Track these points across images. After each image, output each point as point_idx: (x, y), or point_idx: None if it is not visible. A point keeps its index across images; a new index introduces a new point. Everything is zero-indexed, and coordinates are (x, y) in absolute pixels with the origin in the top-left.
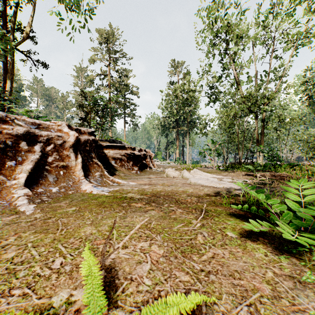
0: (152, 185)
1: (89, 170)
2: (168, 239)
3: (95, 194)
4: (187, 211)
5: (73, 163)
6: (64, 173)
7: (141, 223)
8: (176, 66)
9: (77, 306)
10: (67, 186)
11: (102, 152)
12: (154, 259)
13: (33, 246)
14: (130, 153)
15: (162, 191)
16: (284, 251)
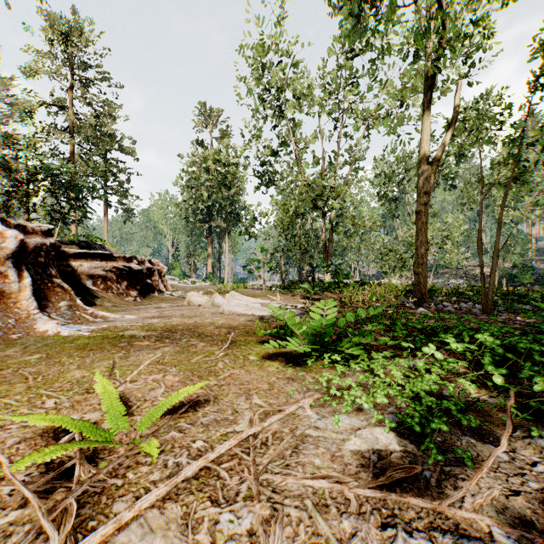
0: (164, 318)
1: (47, 297)
2: (185, 370)
3: (66, 336)
4: (211, 344)
5: (15, 287)
6: None
7: (151, 359)
8: (208, 116)
9: (93, 421)
10: (7, 326)
11: (67, 265)
12: (169, 385)
13: (1, 397)
14: (123, 267)
15: (180, 325)
16: (294, 364)
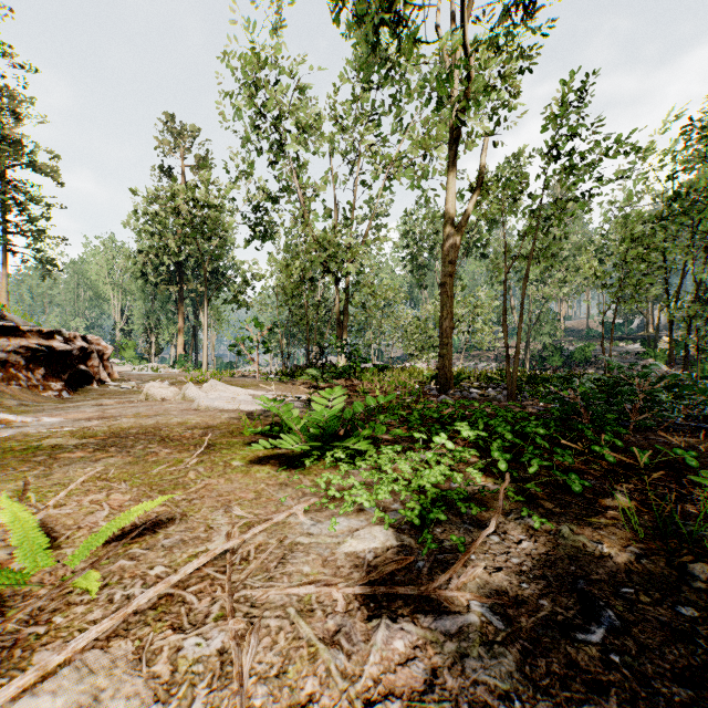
0: (108, 419)
1: None
2: (140, 485)
3: None
4: (180, 449)
5: None
6: None
7: (88, 474)
8: (178, 135)
9: None
10: None
11: None
12: (115, 505)
13: None
14: (39, 347)
15: (134, 427)
16: (290, 467)
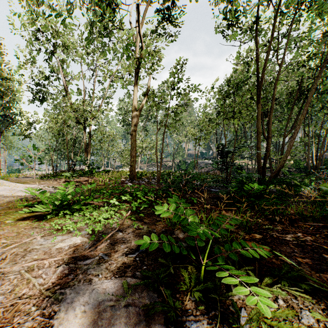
0: None
1: None
2: None
3: None
4: None
5: None
6: None
7: None
8: None
9: None
10: None
11: None
12: None
13: None
14: None
15: None
16: (41, 220)
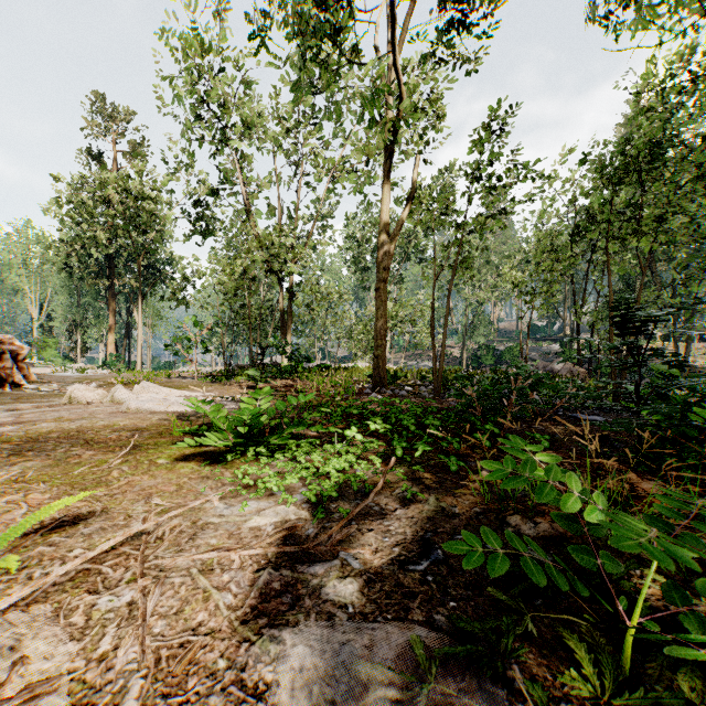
0: (26, 424)
1: None
2: (61, 485)
3: None
4: (105, 451)
5: None
6: None
7: (5, 477)
8: (109, 118)
9: None
10: None
11: None
12: (34, 503)
13: None
14: None
15: (55, 432)
16: (215, 462)
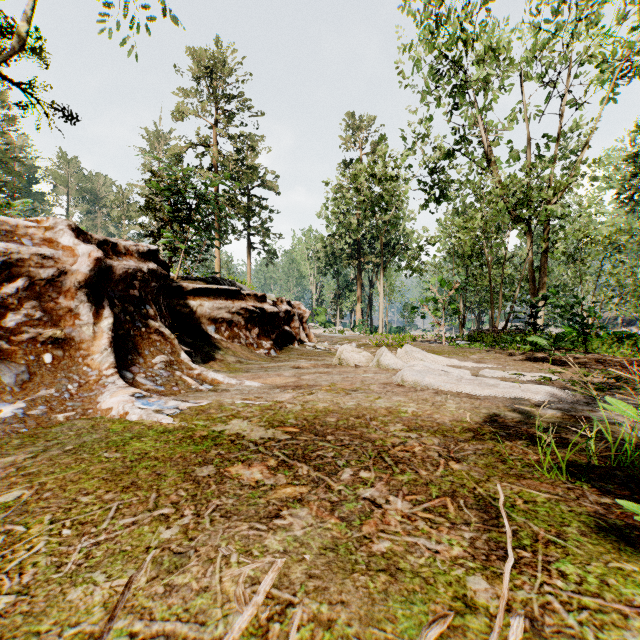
0: (302, 391)
1: (137, 349)
2: None
3: (132, 424)
4: (427, 508)
5: (86, 332)
6: (57, 359)
7: (237, 624)
8: (357, 129)
9: None
10: (59, 397)
11: (184, 305)
12: None
13: None
14: (253, 309)
15: (331, 412)
16: None
